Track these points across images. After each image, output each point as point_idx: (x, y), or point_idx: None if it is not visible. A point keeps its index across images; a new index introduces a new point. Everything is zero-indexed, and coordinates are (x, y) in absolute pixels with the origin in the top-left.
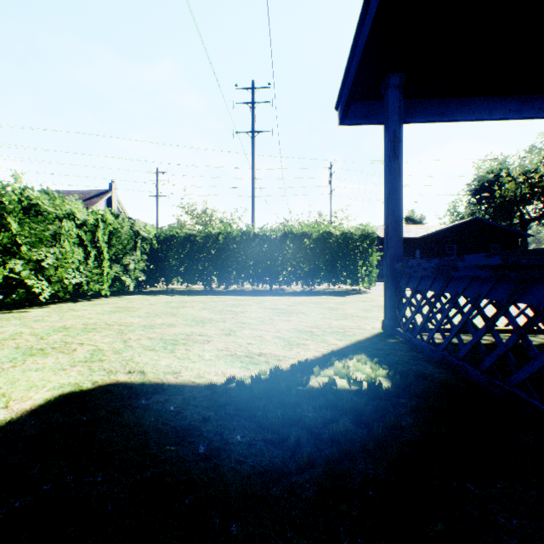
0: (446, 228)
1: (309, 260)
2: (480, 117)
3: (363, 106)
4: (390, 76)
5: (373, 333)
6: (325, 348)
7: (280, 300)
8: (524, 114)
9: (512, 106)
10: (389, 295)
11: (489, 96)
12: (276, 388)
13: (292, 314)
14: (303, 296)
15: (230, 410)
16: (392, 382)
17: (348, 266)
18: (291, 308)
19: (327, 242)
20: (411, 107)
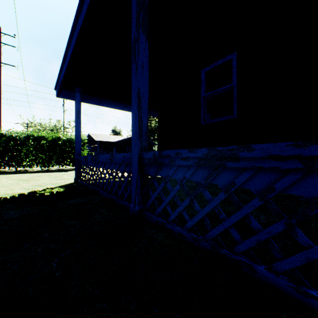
0: (127, 138)
1: (46, 152)
2: (112, 107)
3: (68, 92)
4: (77, 88)
5: (70, 183)
6: (45, 188)
7: (24, 175)
8: (125, 109)
9: (121, 106)
10: (76, 168)
11: (115, 101)
12: (21, 196)
13: (32, 180)
14: (41, 173)
15: (3, 202)
16: (64, 191)
17: (71, 156)
18: (32, 178)
19: (58, 143)
20: (88, 98)
